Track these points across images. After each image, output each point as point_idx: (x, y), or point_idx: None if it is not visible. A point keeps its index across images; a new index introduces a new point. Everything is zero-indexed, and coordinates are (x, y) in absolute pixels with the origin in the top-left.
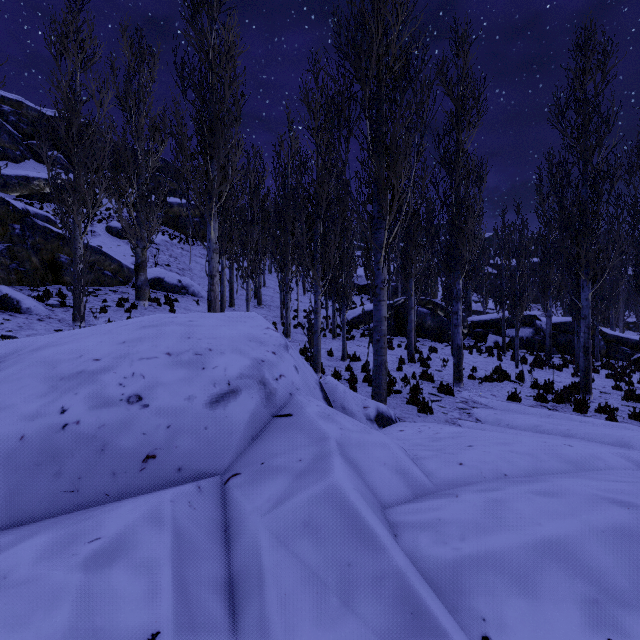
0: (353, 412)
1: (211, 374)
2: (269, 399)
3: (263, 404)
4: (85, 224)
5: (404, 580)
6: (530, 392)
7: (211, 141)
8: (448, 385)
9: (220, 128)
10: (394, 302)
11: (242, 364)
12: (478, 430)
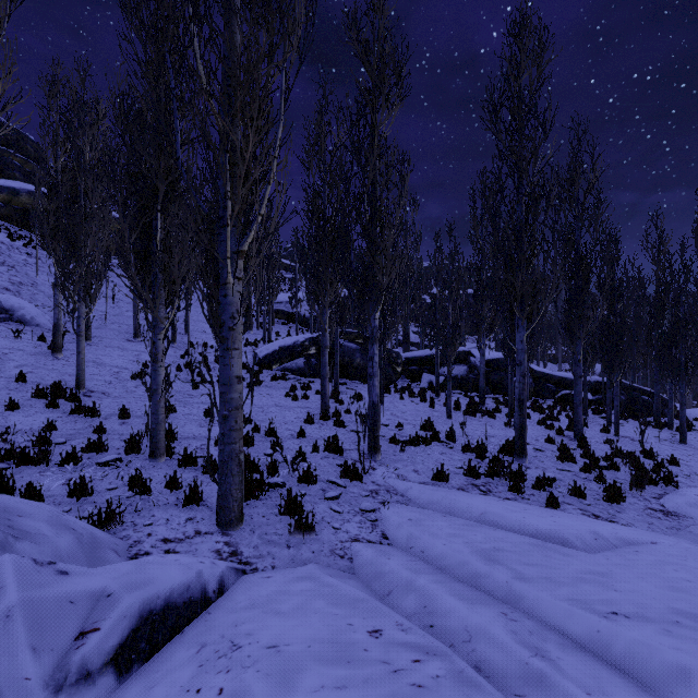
0: (1, 691)
1: None
2: None
3: None
4: None
5: None
6: (461, 459)
7: None
8: (355, 466)
9: None
10: (318, 335)
11: None
12: (340, 663)
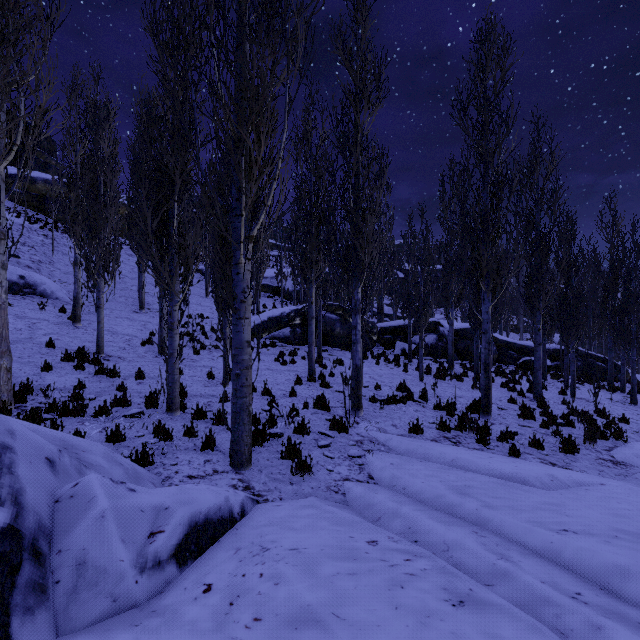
0: (105, 567)
1: None
2: None
3: None
4: None
5: None
6: (433, 416)
7: None
8: (342, 419)
9: None
10: (302, 307)
11: None
12: (348, 560)
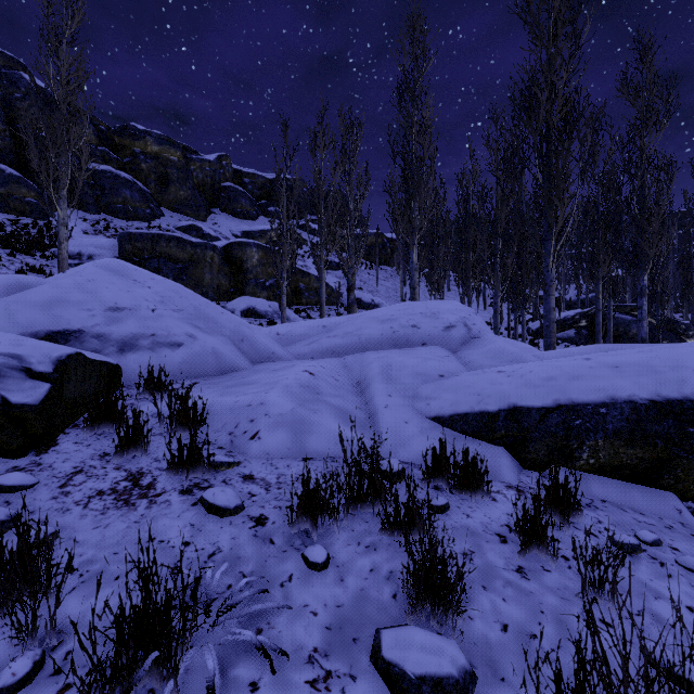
0: None
1: (441, 320)
2: (469, 331)
3: (466, 332)
4: (300, 261)
5: (519, 352)
6: None
7: (415, 192)
8: None
9: (422, 183)
10: (588, 310)
11: (455, 318)
12: None
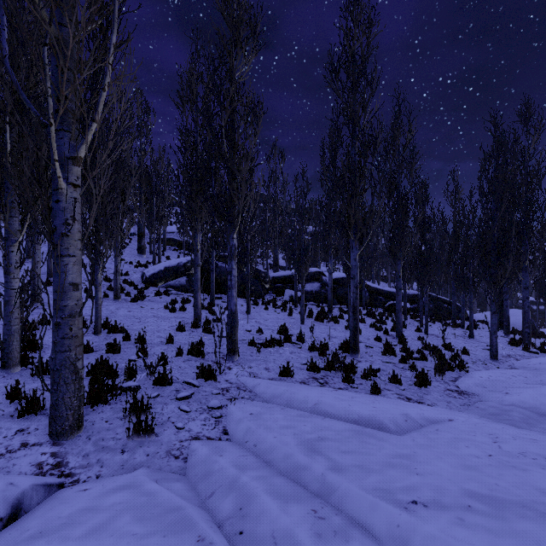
0: None
1: None
2: None
3: None
4: None
5: None
6: (307, 357)
7: None
8: (210, 367)
9: None
10: None
11: None
12: None
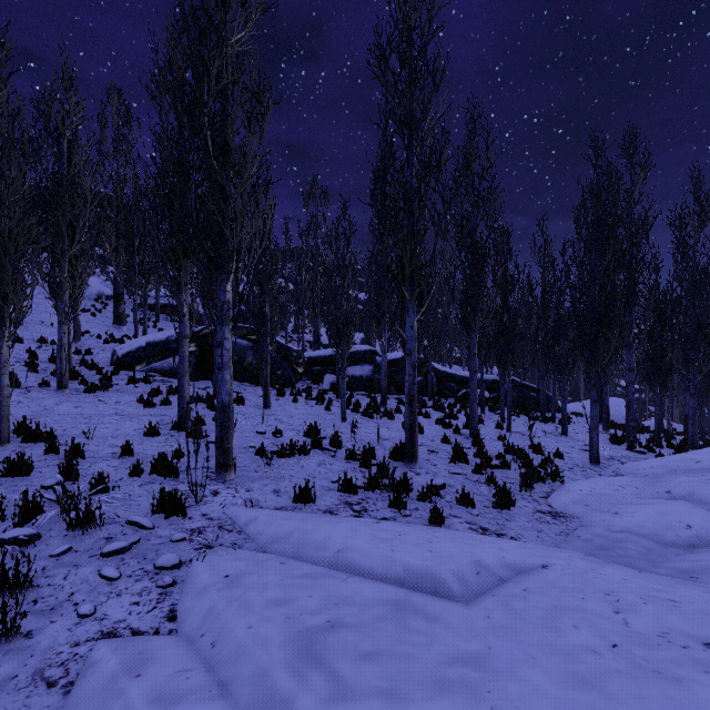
0: None
1: None
2: None
3: None
4: None
5: None
6: (341, 470)
7: None
8: (176, 494)
9: None
10: (199, 330)
11: None
12: None
